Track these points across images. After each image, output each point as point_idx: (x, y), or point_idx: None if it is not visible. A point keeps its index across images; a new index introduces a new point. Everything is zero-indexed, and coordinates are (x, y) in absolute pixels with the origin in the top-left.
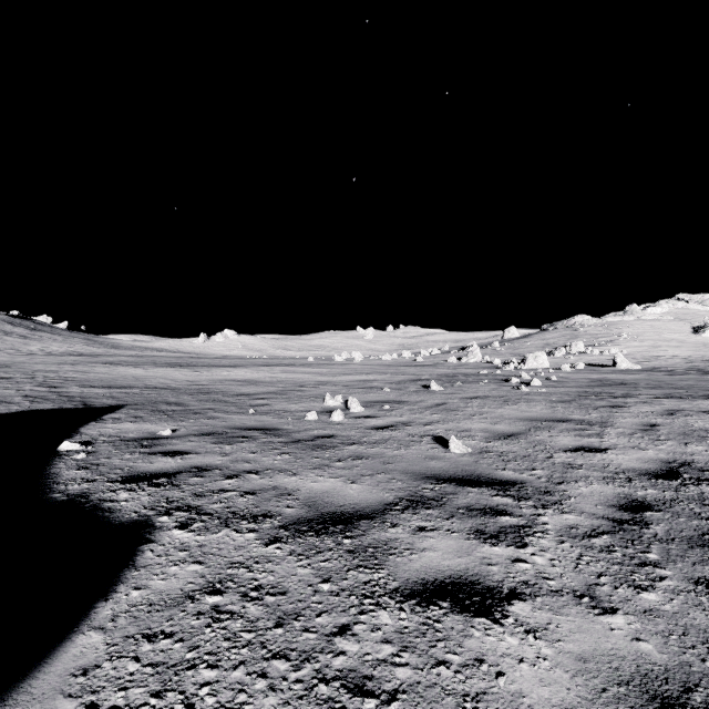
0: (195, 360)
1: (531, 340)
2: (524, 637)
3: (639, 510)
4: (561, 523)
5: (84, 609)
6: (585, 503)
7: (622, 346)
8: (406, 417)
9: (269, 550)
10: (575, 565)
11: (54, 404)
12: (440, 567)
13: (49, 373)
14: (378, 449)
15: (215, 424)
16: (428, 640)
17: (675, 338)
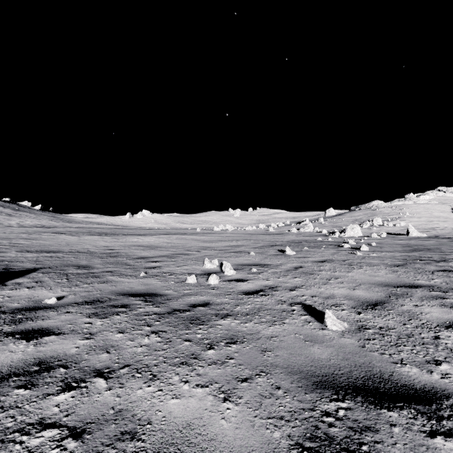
0: (119, 230)
1: (344, 217)
2: None
3: None
4: None
5: None
6: None
7: (406, 221)
8: (271, 280)
9: None
10: None
11: None
12: None
13: (4, 241)
14: (252, 324)
15: (104, 289)
16: None
17: (441, 215)
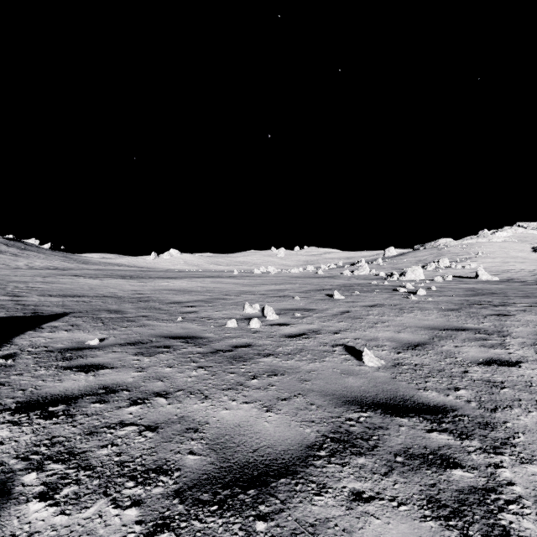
0: (145, 273)
1: (406, 257)
2: None
3: None
4: (530, 482)
5: None
6: None
7: (478, 262)
8: (315, 324)
9: None
10: None
11: (6, 313)
12: None
13: (20, 284)
14: (293, 361)
15: (143, 332)
16: None
17: (519, 256)
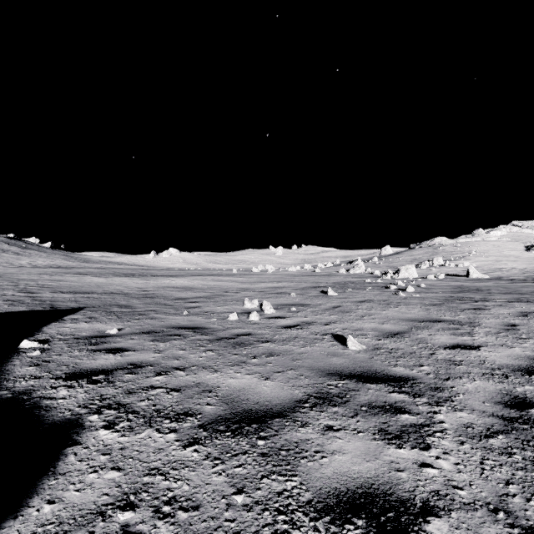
0: (146, 271)
1: (402, 256)
2: None
3: (524, 407)
4: (456, 421)
5: None
6: (473, 400)
7: (472, 260)
8: (309, 317)
9: (187, 453)
10: (480, 471)
11: (27, 307)
12: (350, 474)
13: (30, 282)
14: (287, 346)
15: (154, 324)
16: None
17: (512, 254)
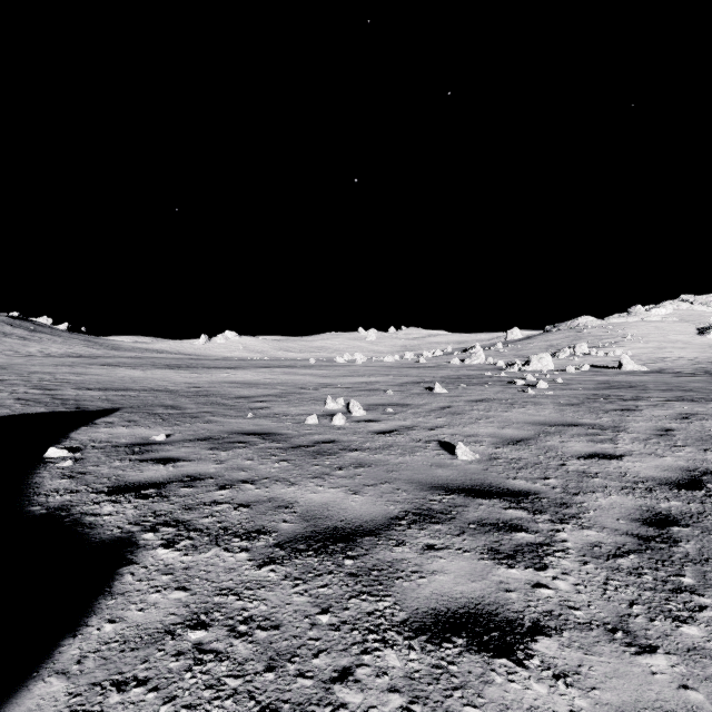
0: (195, 362)
1: (534, 342)
2: (553, 684)
3: (665, 524)
4: (581, 540)
5: (48, 648)
6: (605, 517)
7: (626, 347)
8: (409, 420)
9: (262, 572)
10: (602, 591)
11: (47, 408)
12: (452, 594)
13: (45, 375)
14: (381, 455)
15: (212, 429)
16: (442, 688)
17: (680, 339)
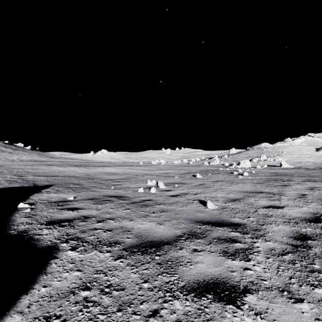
0: (88, 163)
1: (242, 154)
2: (255, 318)
3: (304, 239)
4: (266, 247)
5: (14, 300)
6: (277, 235)
7: (283, 157)
8: (185, 190)
9: (117, 262)
10: (277, 271)
11: (19, 184)
12: (206, 273)
13: (19, 170)
14: (172, 206)
15: (95, 194)
16: (201, 320)
17: (308, 153)
